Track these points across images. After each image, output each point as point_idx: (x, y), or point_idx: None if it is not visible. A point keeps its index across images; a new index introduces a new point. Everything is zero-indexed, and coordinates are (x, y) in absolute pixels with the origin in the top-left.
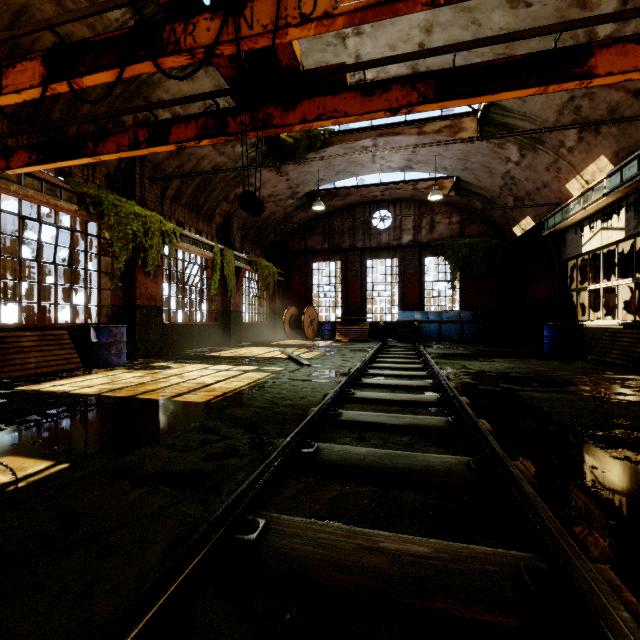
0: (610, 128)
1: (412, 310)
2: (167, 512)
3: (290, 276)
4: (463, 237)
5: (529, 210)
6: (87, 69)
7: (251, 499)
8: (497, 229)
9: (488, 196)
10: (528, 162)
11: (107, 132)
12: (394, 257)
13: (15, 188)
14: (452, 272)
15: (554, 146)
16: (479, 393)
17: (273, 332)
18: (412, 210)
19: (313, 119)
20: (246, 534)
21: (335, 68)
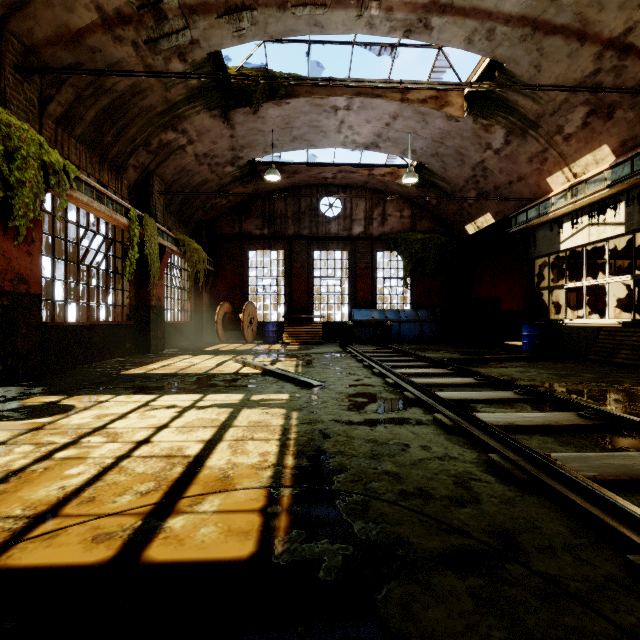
0: (627, 112)
1: (368, 308)
2: None
3: (220, 265)
4: (416, 232)
5: (492, 206)
6: None
7: None
8: (446, 227)
9: (448, 189)
10: (510, 151)
11: None
12: (344, 249)
13: None
14: (405, 268)
15: (549, 132)
16: None
17: (200, 334)
18: (363, 199)
19: None
20: None
21: None
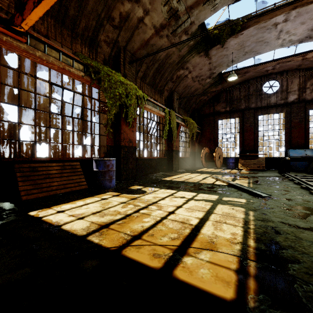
0: None
1: (301, 148)
2: None
3: (203, 129)
4: None
5: None
6: None
7: None
8: None
9: None
10: None
11: None
12: (281, 112)
13: (40, 54)
14: None
15: None
16: None
17: (193, 163)
18: (297, 77)
19: None
20: None
21: None
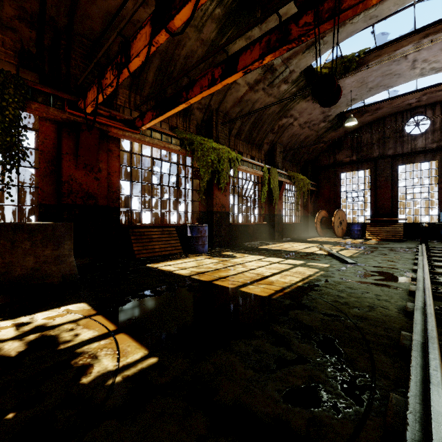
0: None
1: None
2: None
3: (320, 186)
4: None
5: None
6: (177, 10)
7: None
8: None
9: None
10: None
11: (194, 80)
12: (432, 159)
13: (148, 139)
14: None
15: None
16: None
17: (306, 230)
18: None
19: None
20: None
21: None
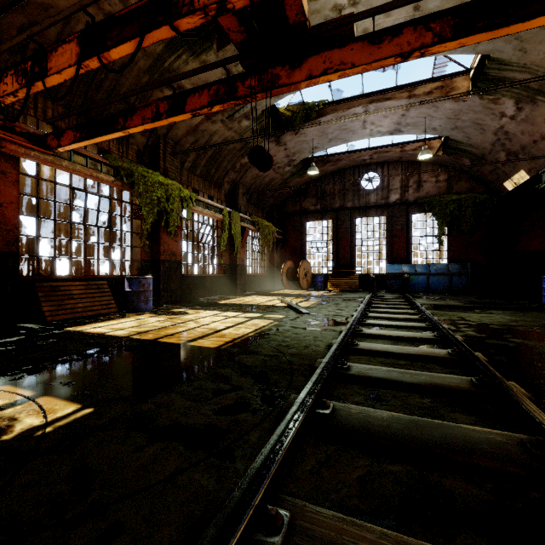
0: None
1: (400, 263)
2: (179, 479)
3: (287, 234)
4: (451, 194)
5: (523, 164)
6: (113, 42)
7: (271, 481)
8: (486, 185)
9: (478, 153)
10: (525, 115)
11: (134, 108)
12: (382, 215)
13: (66, 164)
14: (439, 227)
15: None
16: (491, 348)
17: (272, 283)
18: (399, 171)
19: (319, 74)
20: (269, 535)
21: (342, 19)
